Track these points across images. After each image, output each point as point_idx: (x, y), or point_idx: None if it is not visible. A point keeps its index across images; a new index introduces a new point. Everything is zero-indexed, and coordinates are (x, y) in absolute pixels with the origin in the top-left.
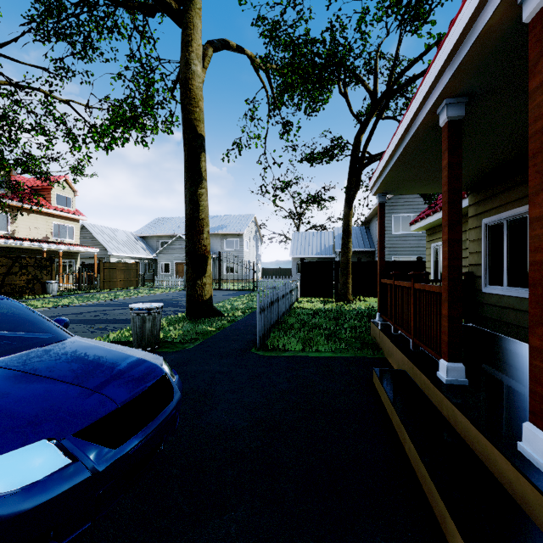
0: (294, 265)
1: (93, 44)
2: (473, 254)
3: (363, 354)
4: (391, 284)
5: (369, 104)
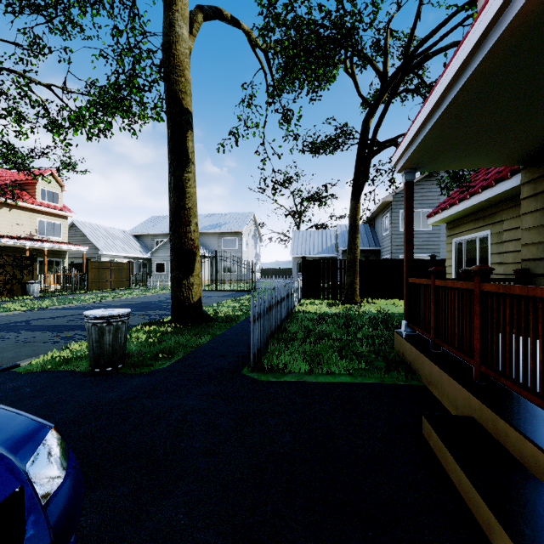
0: (295, 264)
1: (73, 18)
2: (528, 246)
3: (392, 379)
4: (428, 285)
5: (376, 90)
